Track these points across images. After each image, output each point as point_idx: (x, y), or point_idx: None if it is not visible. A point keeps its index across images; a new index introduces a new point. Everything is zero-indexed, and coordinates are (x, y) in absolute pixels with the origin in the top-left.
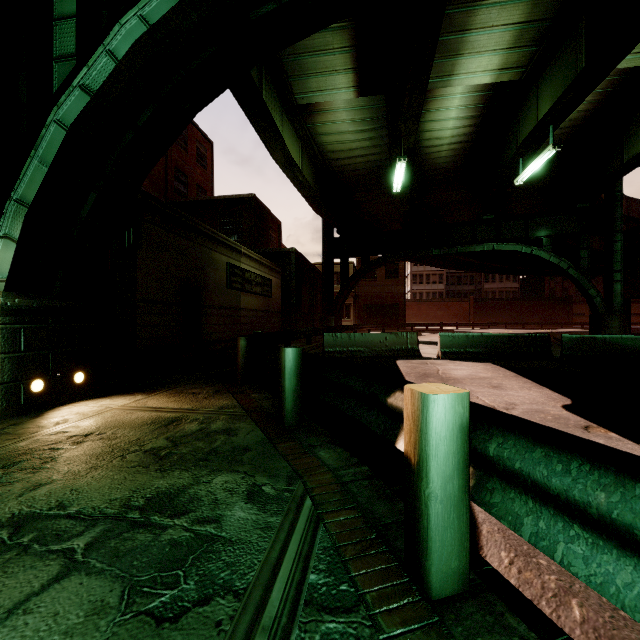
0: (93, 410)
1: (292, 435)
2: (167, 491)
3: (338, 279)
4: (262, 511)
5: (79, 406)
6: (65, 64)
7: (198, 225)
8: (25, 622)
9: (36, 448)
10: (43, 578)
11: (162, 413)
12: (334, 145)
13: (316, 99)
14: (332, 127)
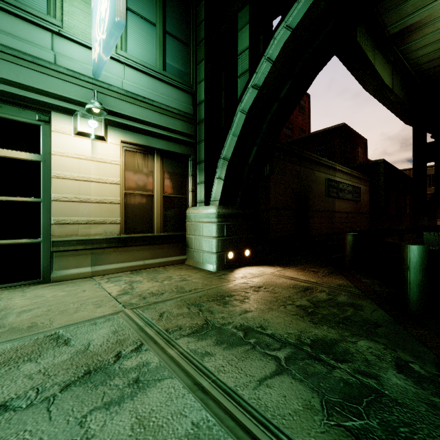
0: (256, 273)
1: (421, 323)
2: (323, 339)
3: (430, 181)
4: (419, 386)
5: (249, 269)
6: (243, 77)
7: (306, 154)
8: (269, 392)
9: (237, 289)
10: (269, 369)
11: (297, 282)
12: (430, 55)
13: (411, 21)
14: (429, 39)
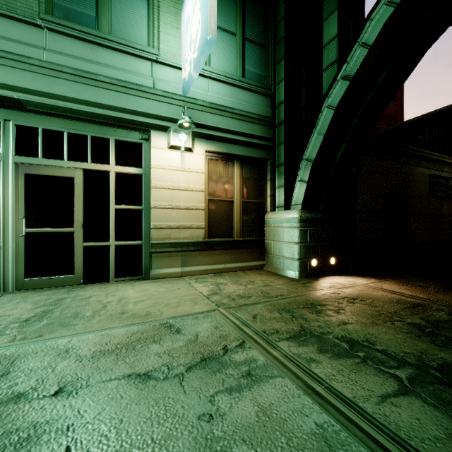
0: (346, 283)
1: None
2: None
3: None
4: None
5: (335, 278)
6: (329, 70)
7: (402, 147)
8: (397, 411)
9: (328, 299)
10: (389, 386)
11: (401, 296)
12: None
13: None
14: None
